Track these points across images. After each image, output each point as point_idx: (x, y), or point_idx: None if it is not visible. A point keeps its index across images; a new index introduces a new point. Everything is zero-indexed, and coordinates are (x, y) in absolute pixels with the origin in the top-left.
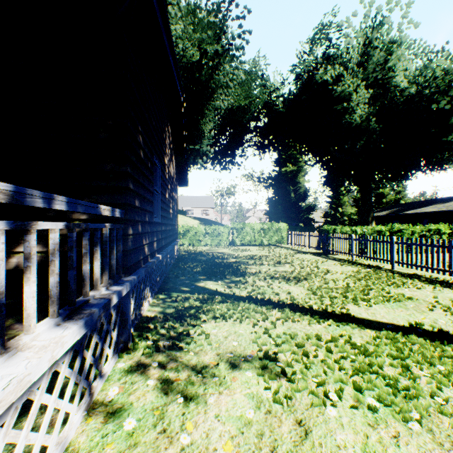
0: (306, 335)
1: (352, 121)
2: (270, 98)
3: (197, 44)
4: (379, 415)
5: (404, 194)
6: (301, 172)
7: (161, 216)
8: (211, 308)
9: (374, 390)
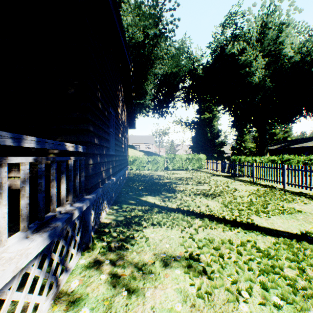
0: (221, 240)
1: (252, 81)
2: (193, 66)
3: (141, 29)
4: (283, 311)
5: (290, 133)
6: (215, 118)
7: (115, 150)
8: (151, 217)
9: (278, 289)
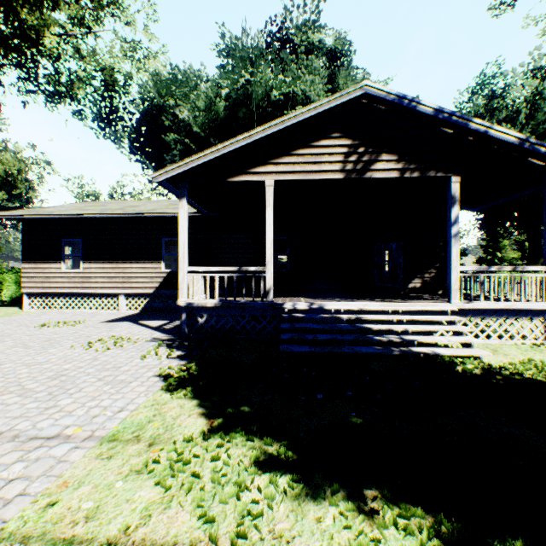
0: None
1: None
2: None
3: None
4: None
5: None
6: None
7: None
8: None
9: None
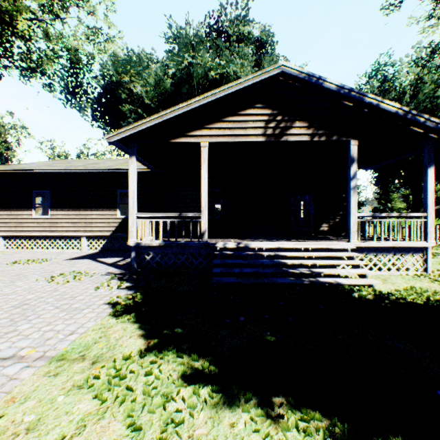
0: None
1: None
2: None
3: None
4: None
5: None
6: None
7: None
8: None
9: None
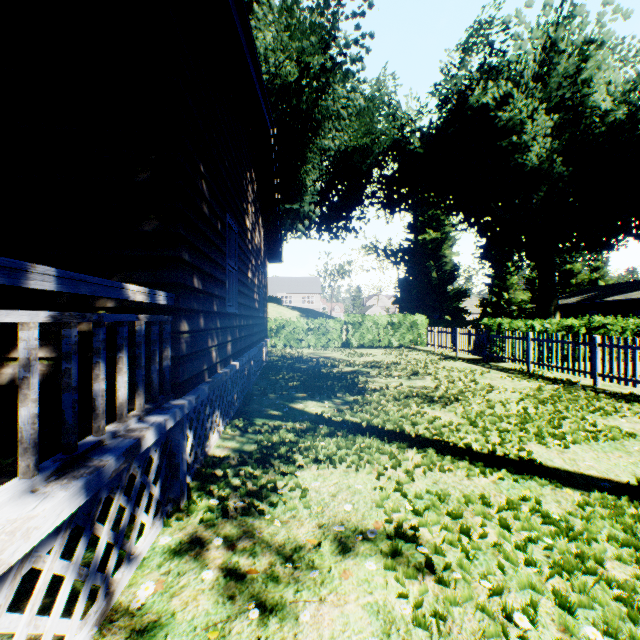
0: (463, 495)
1: (525, 163)
2: (402, 133)
3: (295, 56)
4: None
5: (604, 271)
6: (446, 241)
7: (240, 305)
8: (313, 445)
9: (594, 608)
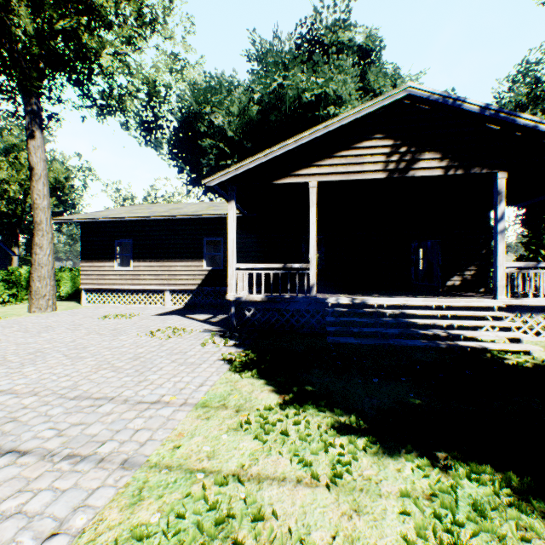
0: None
1: None
2: None
3: None
4: None
5: None
6: None
7: None
8: None
9: None
